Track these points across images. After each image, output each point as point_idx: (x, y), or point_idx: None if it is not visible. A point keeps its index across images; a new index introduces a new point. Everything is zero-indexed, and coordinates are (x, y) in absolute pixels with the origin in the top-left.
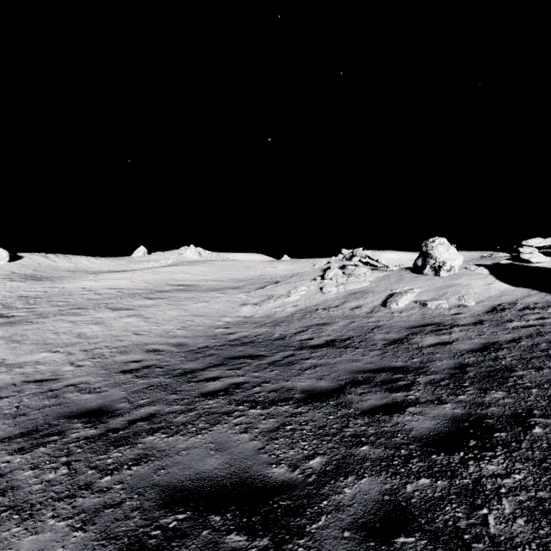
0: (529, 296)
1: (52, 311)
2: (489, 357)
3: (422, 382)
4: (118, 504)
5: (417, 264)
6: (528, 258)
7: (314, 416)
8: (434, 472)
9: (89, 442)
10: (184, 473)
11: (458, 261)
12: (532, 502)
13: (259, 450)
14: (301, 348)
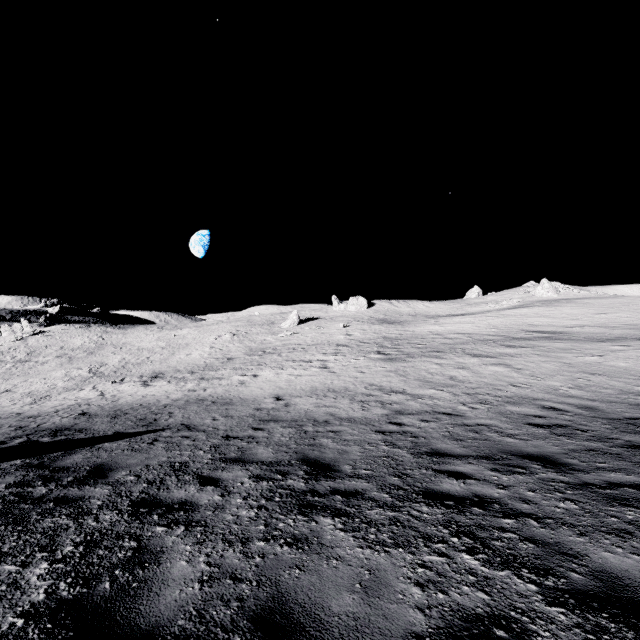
0: None
1: (416, 352)
2: None
3: None
4: None
5: None
6: None
7: None
8: None
9: (573, 487)
10: None
11: None
12: None
13: None
14: None
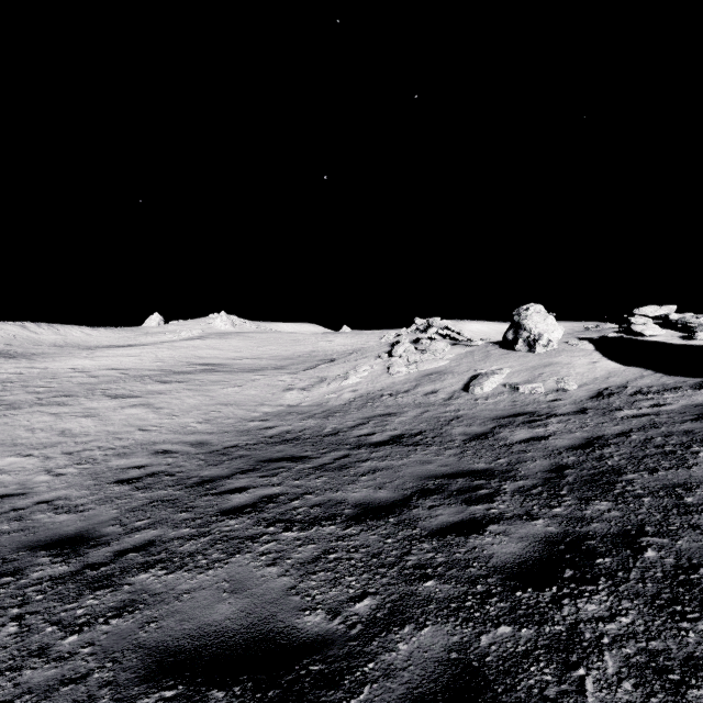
0: (642, 378)
1: (28, 399)
2: (593, 456)
3: (508, 490)
4: (81, 678)
5: (507, 338)
6: (640, 331)
7: (367, 539)
8: (518, 616)
9: (56, 584)
10: (183, 626)
11: (557, 333)
12: (642, 656)
13: (289, 590)
14: (359, 446)
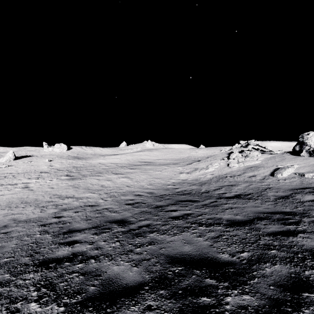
0: None
1: (88, 174)
2: None
3: (306, 221)
4: (148, 260)
5: (295, 149)
6: None
7: (238, 233)
8: None
9: (124, 233)
10: (174, 251)
11: None
12: None
13: (210, 246)
14: (220, 198)
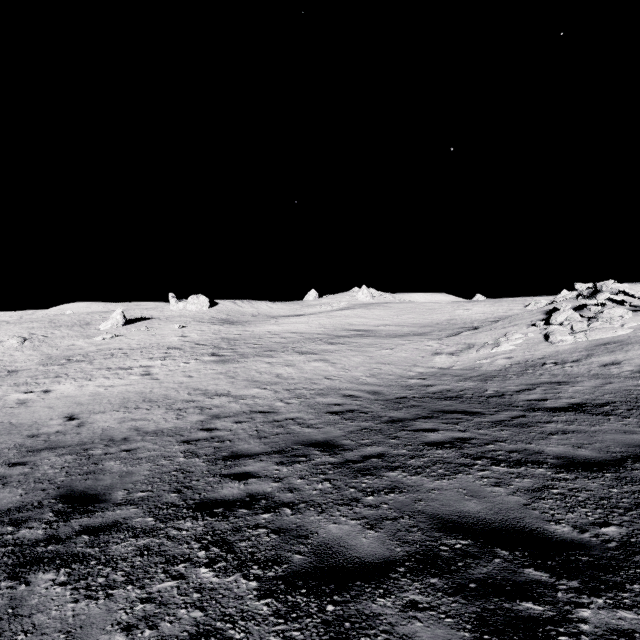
0: None
1: (250, 352)
2: None
3: None
4: (394, 519)
5: None
6: None
7: (587, 485)
8: None
9: (335, 467)
10: (446, 508)
11: None
12: None
13: (525, 505)
14: (533, 409)
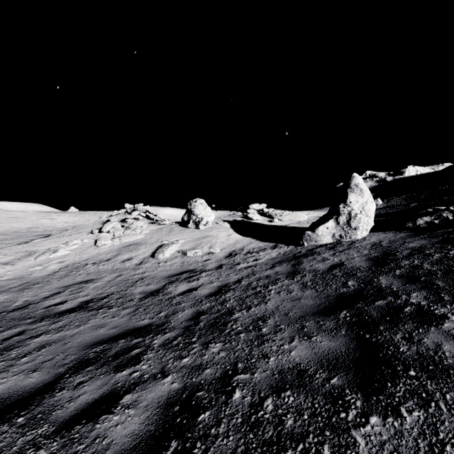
0: (251, 243)
1: None
2: (219, 301)
3: (156, 346)
4: None
5: (184, 219)
6: (251, 217)
7: None
8: None
9: None
10: None
11: (212, 217)
12: None
13: None
14: (42, 318)
